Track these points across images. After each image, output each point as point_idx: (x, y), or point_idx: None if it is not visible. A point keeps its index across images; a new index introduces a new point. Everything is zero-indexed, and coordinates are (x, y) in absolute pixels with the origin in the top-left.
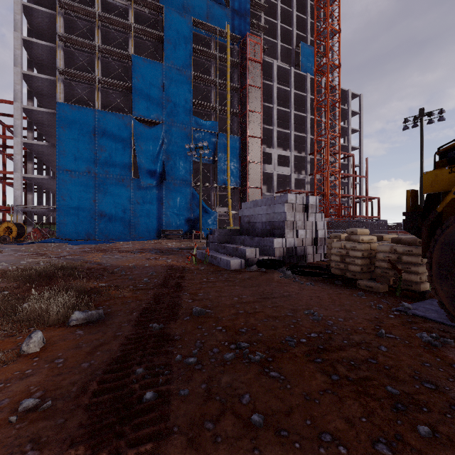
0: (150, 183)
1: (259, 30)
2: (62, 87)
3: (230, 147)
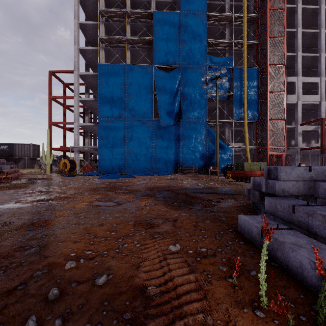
0: (168, 122)
1: None
2: (103, 53)
3: (247, 80)
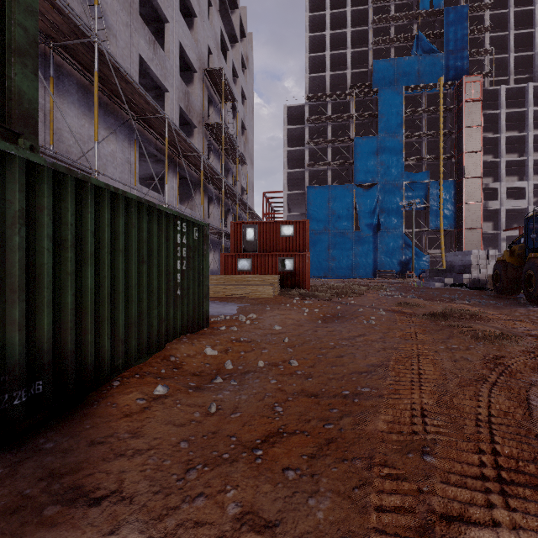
0: (367, 233)
1: (482, 55)
2: (307, 174)
3: (443, 192)
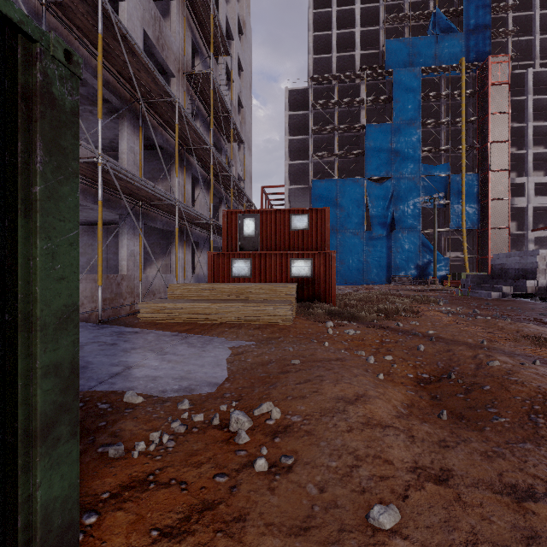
0: (380, 233)
1: (505, 36)
2: (312, 166)
3: (465, 187)
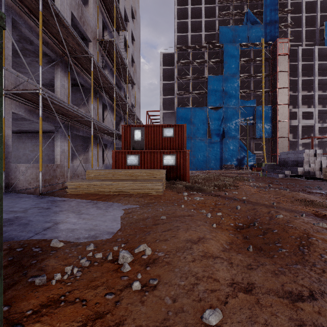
0: (216, 140)
1: (286, 27)
2: (176, 99)
3: (264, 113)
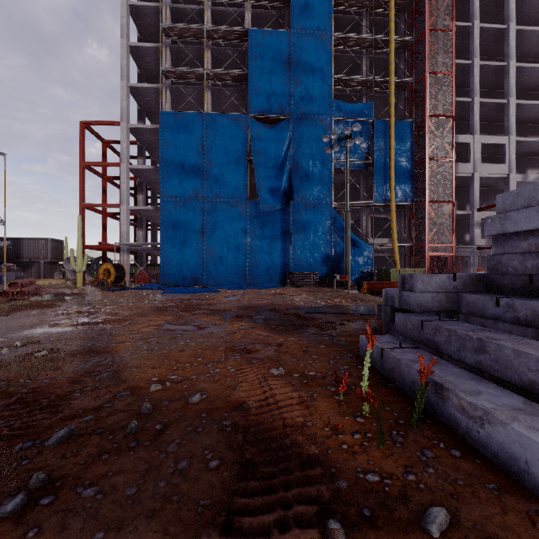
0: (271, 205)
1: None
2: (168, 94)
3: (395, 140)
